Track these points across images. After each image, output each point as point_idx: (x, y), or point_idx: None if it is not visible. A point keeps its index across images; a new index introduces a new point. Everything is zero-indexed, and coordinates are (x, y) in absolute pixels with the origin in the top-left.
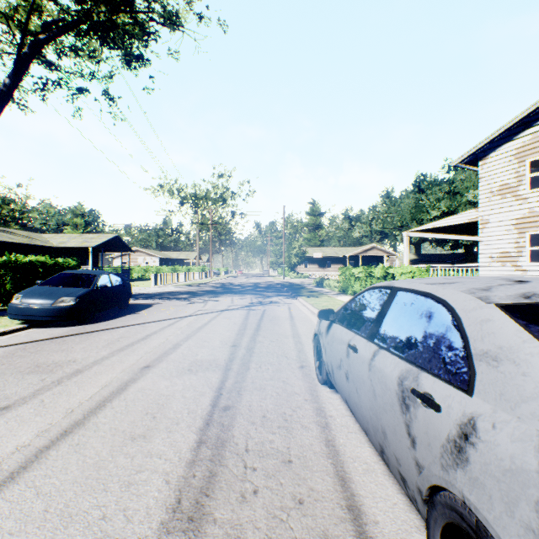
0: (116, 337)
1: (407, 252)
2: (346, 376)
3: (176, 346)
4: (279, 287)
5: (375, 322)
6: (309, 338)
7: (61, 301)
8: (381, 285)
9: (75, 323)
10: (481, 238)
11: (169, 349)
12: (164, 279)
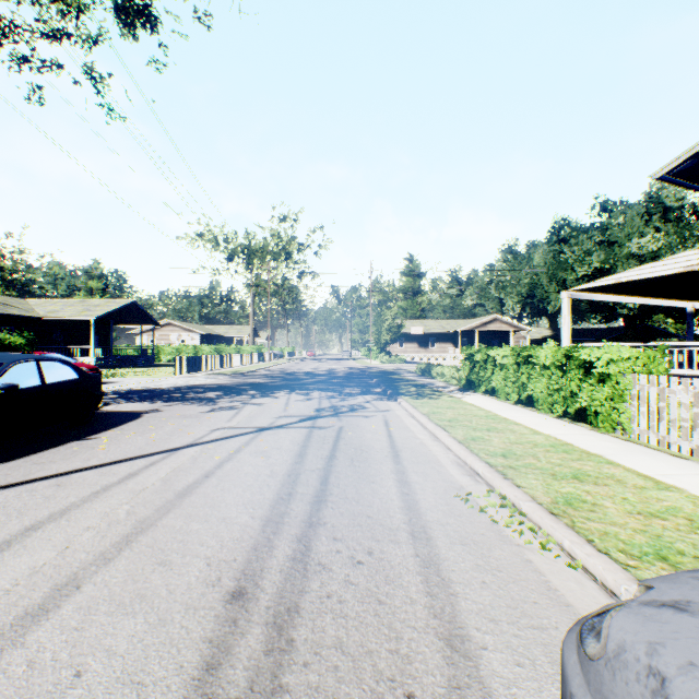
0: None
1: (568, 323)
2: None
3: (53, 599)
4: (365, 377)
5: None
6: (455, 540)
7: None
8: None
9: None
10: None
11: (16, 620)
12: (196, 364)
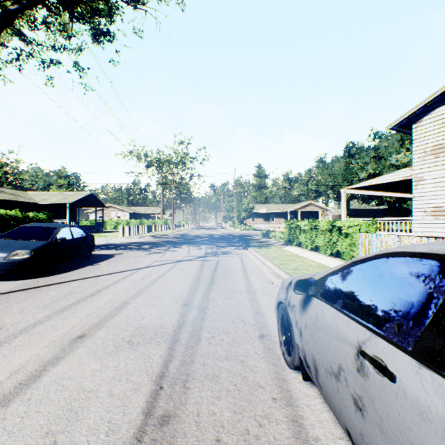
0: (64, 293)
1: (344, 207)
2: (356, 403)
3: (123, 305)
4: (230, 238)
5: (432, 325)
6: (264, 293)
7: (14, 255)
8: (427, 252)
9: (31, 276)
10: (415, 194)
11: (115, 309)
12: (131, 230)
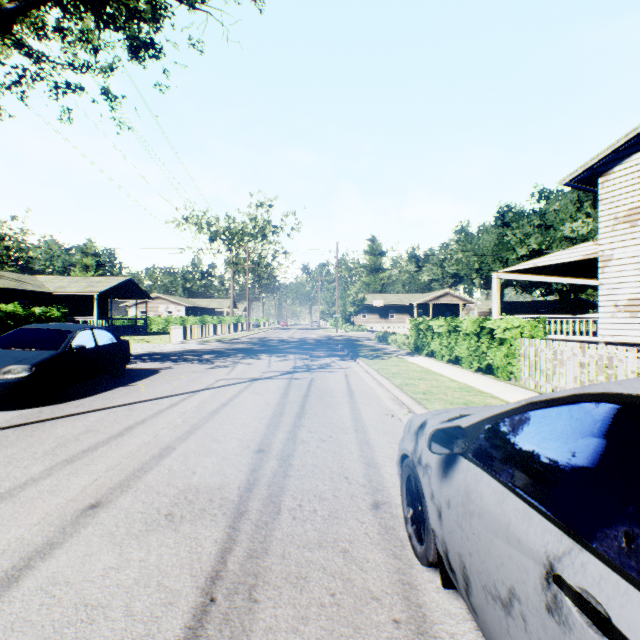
0: (78, 431)
1: (497, 299)
2: None
3: (164, 452)
4: (331, 344)
5: None
6: (380, 432)
7: (6, 372)
8: None
9: (32, 403)
10: (601, 280)
11: (151, 458)
12: (187, 333)
